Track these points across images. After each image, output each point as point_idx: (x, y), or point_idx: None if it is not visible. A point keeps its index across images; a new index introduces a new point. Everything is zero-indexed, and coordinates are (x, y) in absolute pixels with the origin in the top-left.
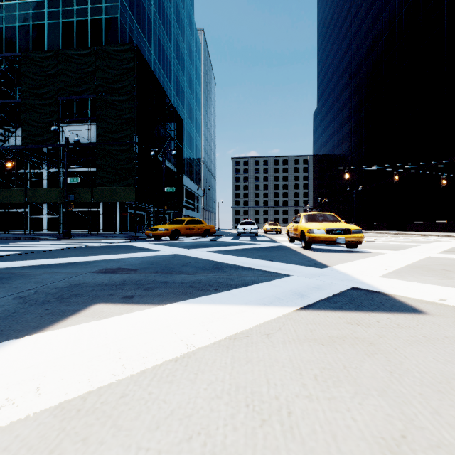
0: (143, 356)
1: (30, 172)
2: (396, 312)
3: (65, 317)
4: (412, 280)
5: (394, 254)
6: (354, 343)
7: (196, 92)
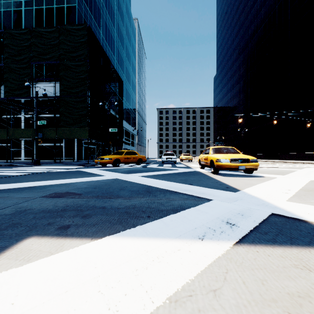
0: None
1: (12, 117)
2: None
3: None
4: None
5: (283, 178)
6: None
7: (132, 62)
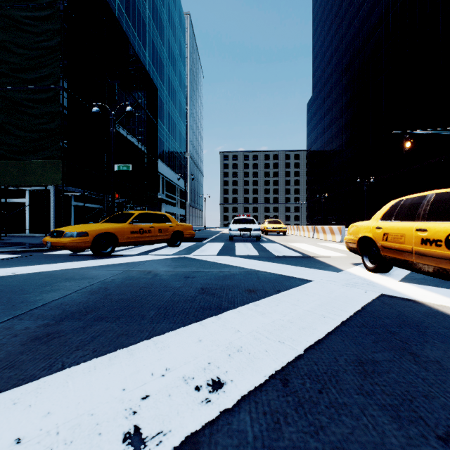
0: None
1: None
2: None
3: None
4: None
5: None
6: None
7: (180, 71)
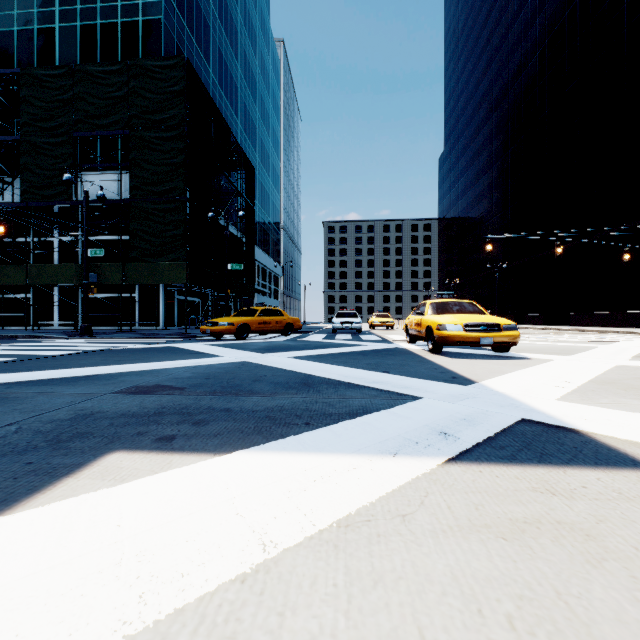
0: (181, 572)
1: (35, 241)
2: (607, 467)
3: (56, 479)
4: (609, 405)
5: (565, 361)
6: (558, 534)
7: (273, 128)
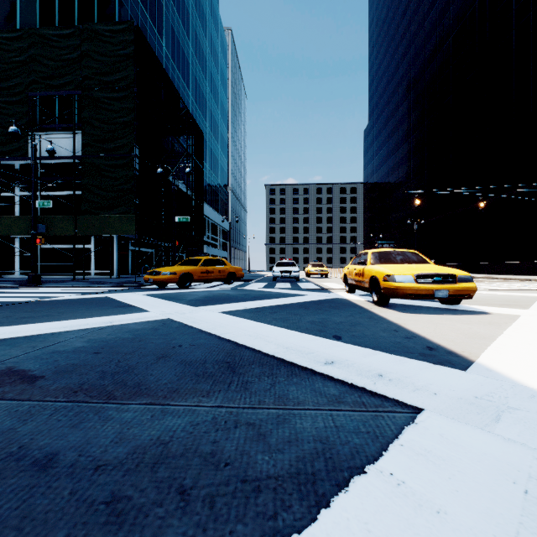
0: None
1: None
2: None
3: None
4: None
5: (534, 317)
6: None
7: (222, 102)
